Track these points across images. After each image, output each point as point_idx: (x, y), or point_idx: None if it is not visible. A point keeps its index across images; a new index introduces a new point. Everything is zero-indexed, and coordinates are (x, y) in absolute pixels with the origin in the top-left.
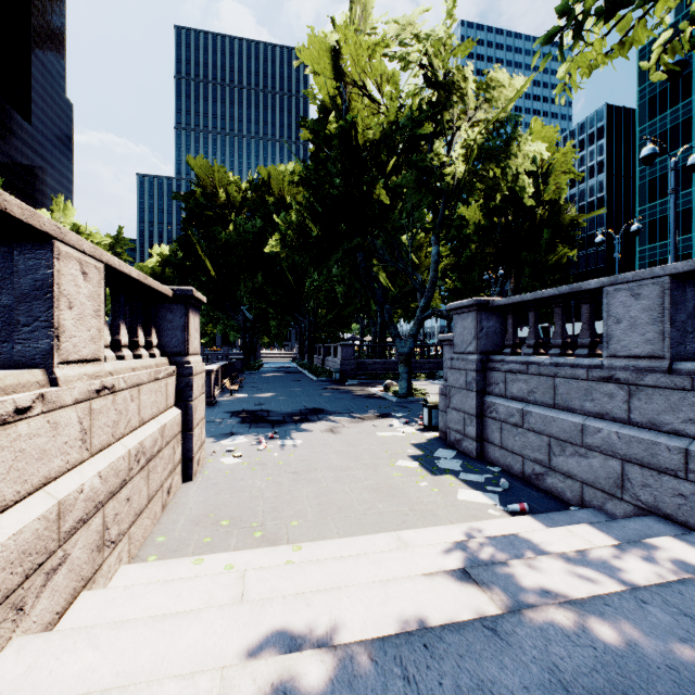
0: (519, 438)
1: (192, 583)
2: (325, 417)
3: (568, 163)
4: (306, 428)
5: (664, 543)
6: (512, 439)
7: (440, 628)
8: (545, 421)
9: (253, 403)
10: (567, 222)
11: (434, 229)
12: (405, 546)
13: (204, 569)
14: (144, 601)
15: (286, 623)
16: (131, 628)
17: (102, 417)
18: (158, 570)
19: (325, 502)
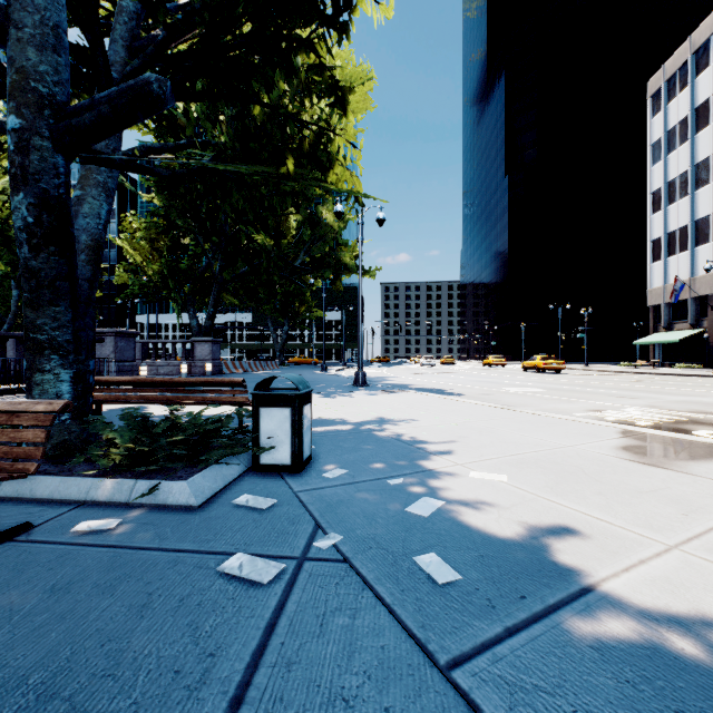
0: None
1: None
2: None
3: None
4: None
5: None
6: None
7: None
8: None
9: None
10: None
11: (16, 279)
12: None
13: None
14: None
15: None
16: None
17: None
18: None
19: None
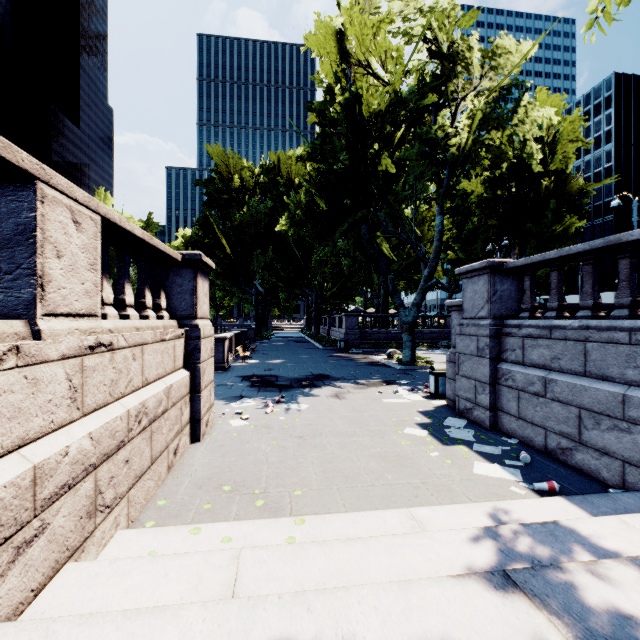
0: (541, 408)
1: (182, 561)
2: (330, 383)
3: (576, 131)
4: (312, 393)
5: None
6: (531, 409)
7: None
8: (574, 391)
9: (263, 368)
10: (574, 191)
11: (438, 199)
12: (420, 527)
13: (201, 540)
14: (128, 580)
15: (280, 637)
16: (97, 625)
17: (97, 375)
18: (153, 538)
19: (330, 469)
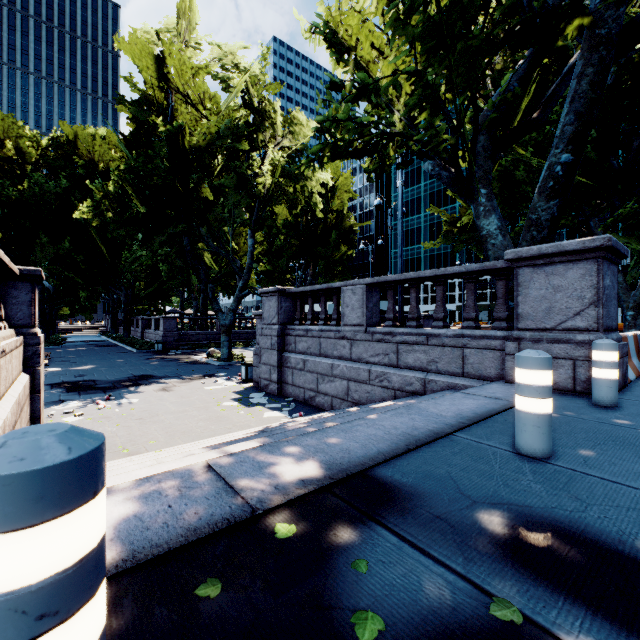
0: (302, 377)
1: None
2: (155, 381)
3: (348, 185)
4: (140, 390)
5: (352, 409)
6: (298, 378)
7: (249, 436)
8: (315, 365)
9: (72, 375)
10: (348, 228)
11: (251, 225)
12: None
13: None
14: None
15: None
16: None
17: (3, 372)
18: None
19: (171, 431)
